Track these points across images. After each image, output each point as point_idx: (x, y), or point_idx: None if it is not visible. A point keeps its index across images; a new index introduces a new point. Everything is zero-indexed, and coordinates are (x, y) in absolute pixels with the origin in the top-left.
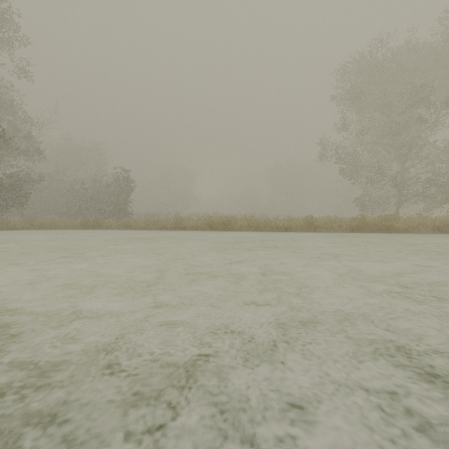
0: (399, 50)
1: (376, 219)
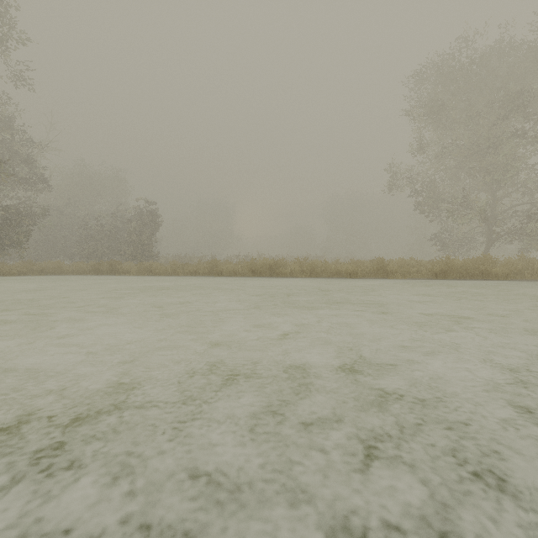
0: (490, 50)
1: (466, 262)
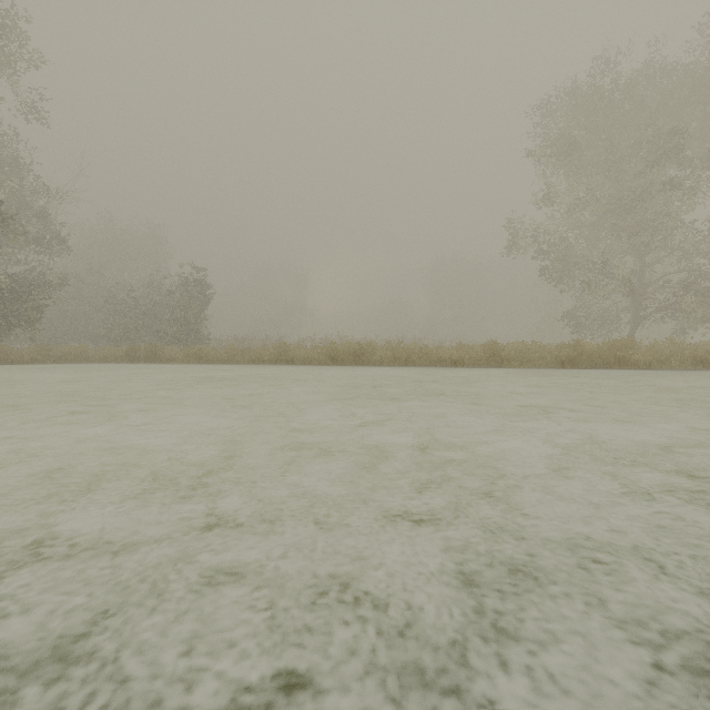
0: (636, 75)
1: (601, 346)
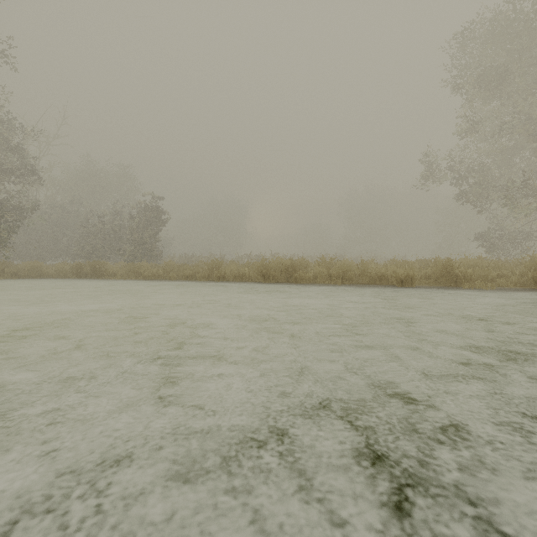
0: None
1: None
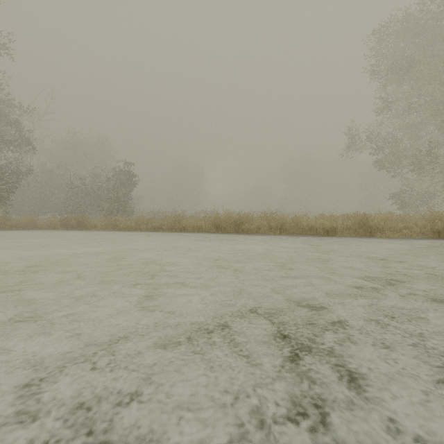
0: None
1: None
